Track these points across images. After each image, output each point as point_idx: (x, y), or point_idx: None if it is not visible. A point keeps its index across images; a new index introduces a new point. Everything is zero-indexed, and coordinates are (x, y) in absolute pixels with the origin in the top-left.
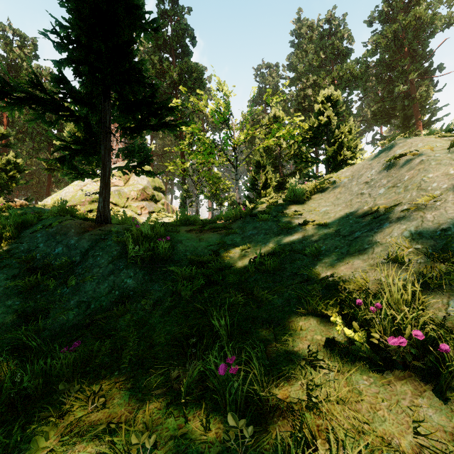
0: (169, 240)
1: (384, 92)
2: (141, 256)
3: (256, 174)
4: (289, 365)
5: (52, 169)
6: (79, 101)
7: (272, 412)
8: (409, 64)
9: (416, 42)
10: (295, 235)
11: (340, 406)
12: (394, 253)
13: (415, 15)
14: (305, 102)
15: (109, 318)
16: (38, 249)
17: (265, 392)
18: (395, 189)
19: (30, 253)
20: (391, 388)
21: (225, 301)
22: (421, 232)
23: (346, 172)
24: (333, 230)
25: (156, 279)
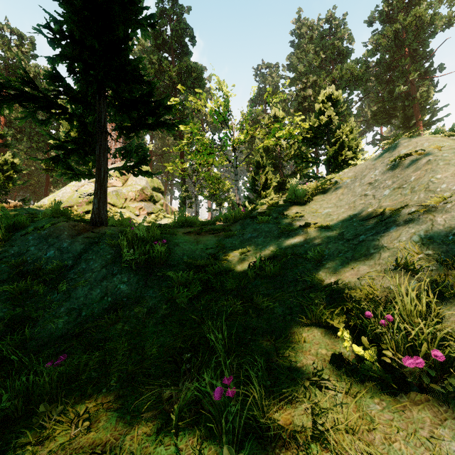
0: (166, 242)
1: (384, 92)
2: (136, 260)
3: (256, 174)
4: (292, 385)
5: (49, 170)
6: (73, 99)
7: (273, 441)
8: (410, 64)
9: (416, 42)
10: (296, 238)
11: (350, 435)
12: (403, 259)
13: (415, 15)
14: (305, 102)
15: (100, 327)
16: (29, 252)
17: (266, 417)
18: (401, 190)
19: (21, 257)
20: (406, 414)
21: (223, 309)
22: (431, 236)
23: (348, 172)
24: (336, 233)
25: (151, 284)
